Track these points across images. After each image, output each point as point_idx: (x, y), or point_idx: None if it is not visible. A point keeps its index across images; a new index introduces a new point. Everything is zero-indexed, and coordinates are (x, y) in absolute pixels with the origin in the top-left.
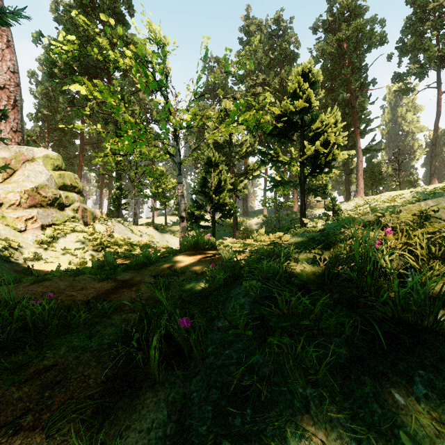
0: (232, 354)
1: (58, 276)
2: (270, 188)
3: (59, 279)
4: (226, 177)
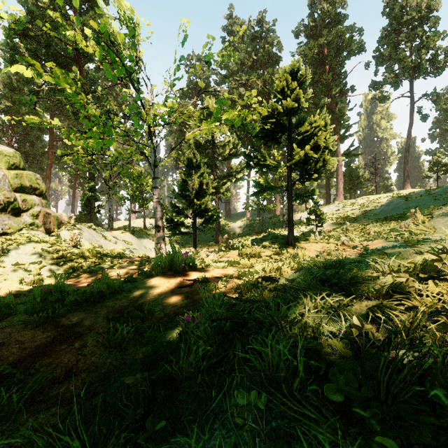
0: None
1: None
2: (256, 193)
3: None
4: (208, 180)
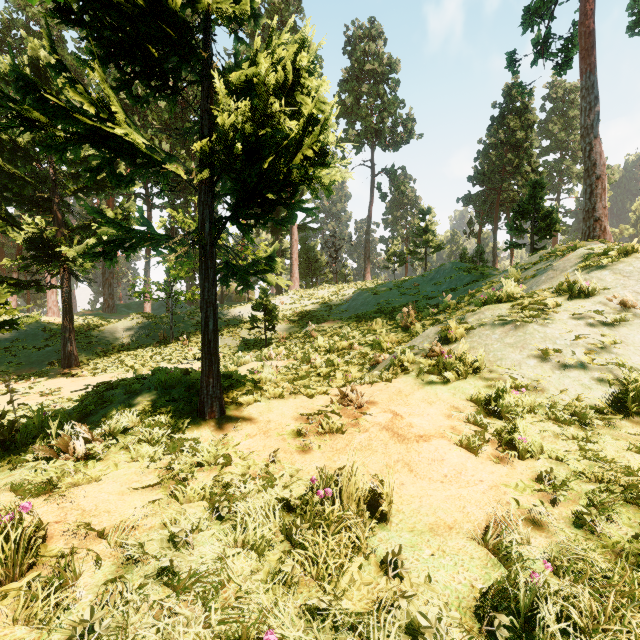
0: None
1: None
2: (104, 251)
3: None
4: None
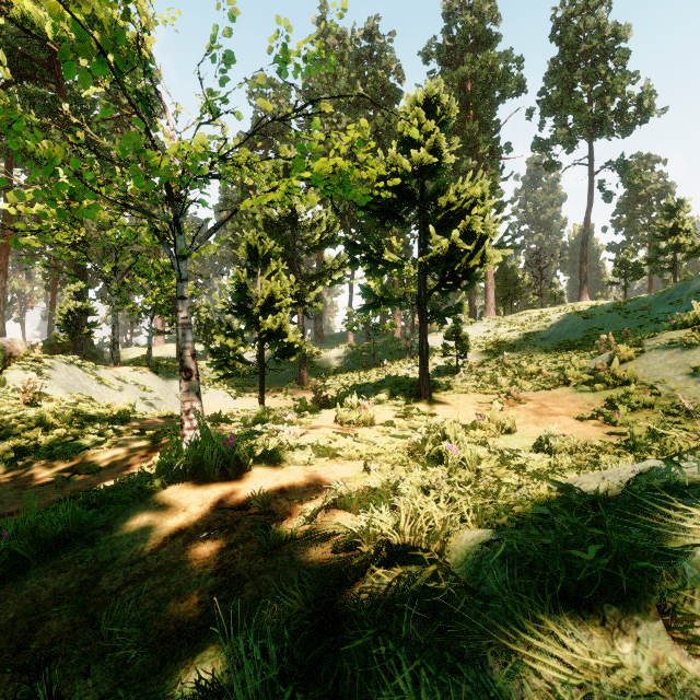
0: None
1: None
2: (365, 308)
3: None
4: (284, 284)
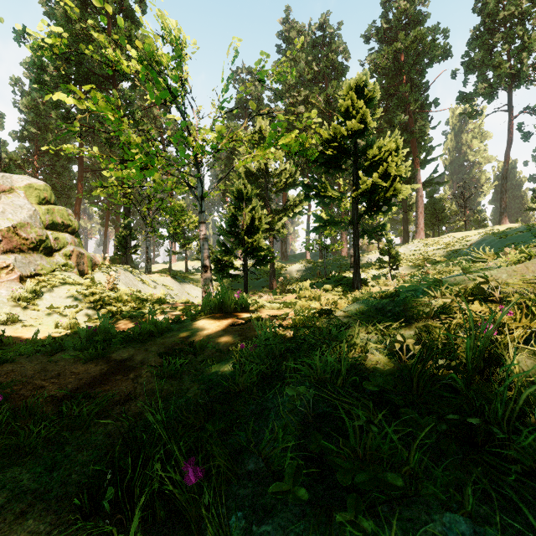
0: (271, 534)
1: (28, 354)
2: (316, 229)
3: (27, 360)
4: (261, 215)
